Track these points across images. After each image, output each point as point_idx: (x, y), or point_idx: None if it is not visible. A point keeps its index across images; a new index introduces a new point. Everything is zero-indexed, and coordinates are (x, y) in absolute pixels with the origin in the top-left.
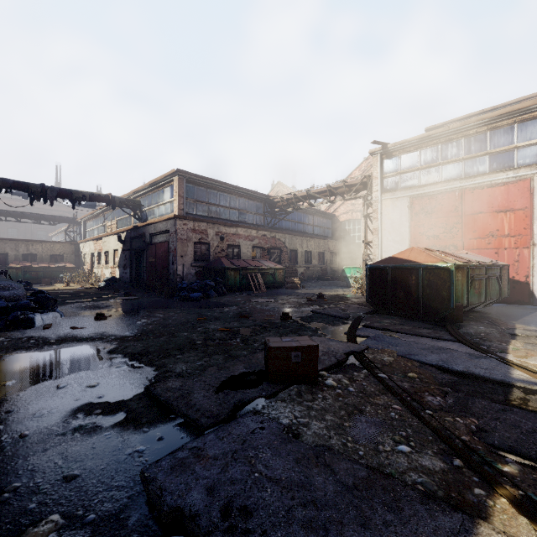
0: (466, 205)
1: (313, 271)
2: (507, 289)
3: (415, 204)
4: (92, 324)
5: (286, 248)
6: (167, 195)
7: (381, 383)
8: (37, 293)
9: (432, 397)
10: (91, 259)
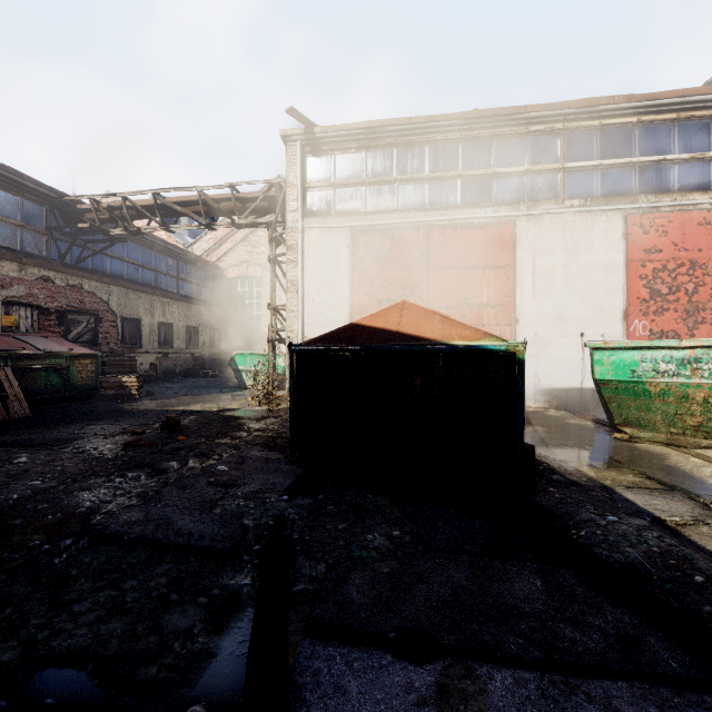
0: (434, 253)
1: (177, 361)
2: None
3: (360, 242)
4: None
5: (112, 314)
6: None
7: None
8: None
9: None
10: None
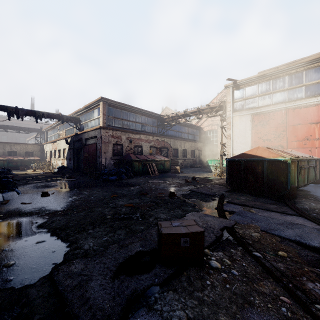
0: (289, 119)
1: (188, 162)
2: (319, 174)
3: (255, 119)
4: (38, 200)
5: (171, 148)
6: (96, 113)
7: (258, 263)
8: (3, 177)
9: (312, 283)
10: (50, 154)
